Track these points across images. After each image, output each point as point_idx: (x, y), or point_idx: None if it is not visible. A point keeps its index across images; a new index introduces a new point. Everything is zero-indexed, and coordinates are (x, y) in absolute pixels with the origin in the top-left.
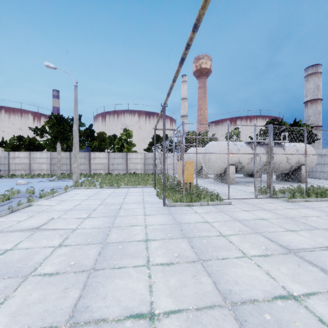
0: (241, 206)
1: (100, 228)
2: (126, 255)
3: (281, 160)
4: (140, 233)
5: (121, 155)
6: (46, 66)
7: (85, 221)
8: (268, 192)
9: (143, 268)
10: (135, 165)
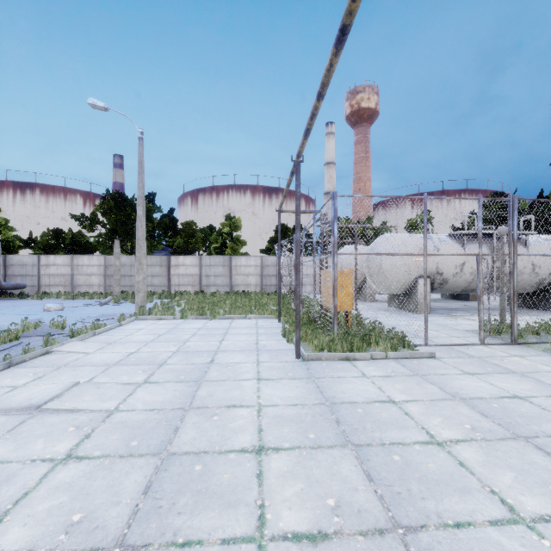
0: (457, 362)
1: (163, 411)
2: (209, 499)
3: (520, 267)
4: (246, 429)
5: (222, 260)
6: (91, 105)
7: (138, 392)
8: (504, 332)
9: (247, 549)
10: (245, 278)
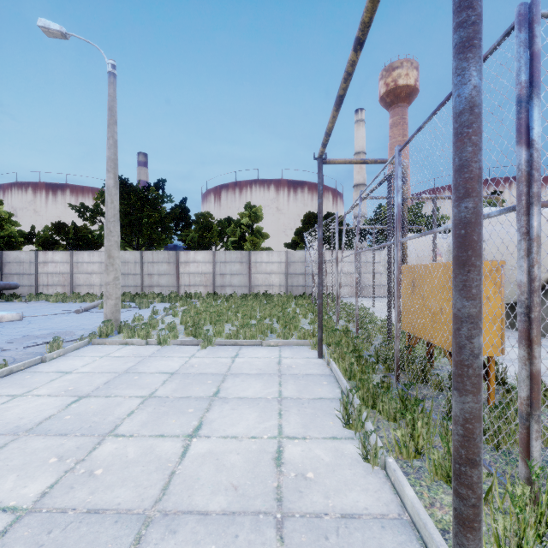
0: None
1: None
2: None
3: None
4: None
5: (239, 256)
6: (43, 30)
7: None
8: None
9: None
10: (267, 277)
